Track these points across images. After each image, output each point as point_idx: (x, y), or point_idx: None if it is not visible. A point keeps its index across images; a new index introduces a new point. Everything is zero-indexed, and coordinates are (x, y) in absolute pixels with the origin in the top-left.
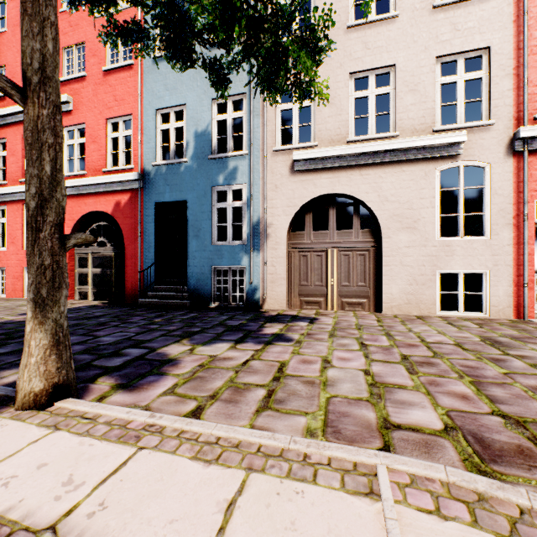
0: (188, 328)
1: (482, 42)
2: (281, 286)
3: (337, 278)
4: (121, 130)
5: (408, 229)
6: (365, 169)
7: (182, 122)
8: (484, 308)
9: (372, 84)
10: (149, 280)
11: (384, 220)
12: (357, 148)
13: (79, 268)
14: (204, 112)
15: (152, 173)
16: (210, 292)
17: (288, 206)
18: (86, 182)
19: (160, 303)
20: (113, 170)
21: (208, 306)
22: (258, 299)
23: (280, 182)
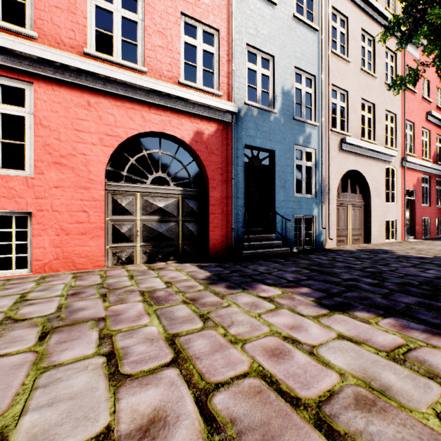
0: (409, 262)
1: (395, 111)
2: (334, 230)
3: (351, 224)
4: (199, 39)
5: (378, 196)
6: (366, 159)
7: (268, 71)
8: (394, 237)
9: (366, 109)
10: (239, 230)
11: (372, 190)
12: (369, 146)
13: (114, 214)
14: (289, 74)
15: (242, 110)
16: (293, 238)
17: (337, 173)
18: (161, 87)
19: (267, 253)
20: (195, 87)
21: (293, 251)
22: (323, 241)
23: (334, 154)
